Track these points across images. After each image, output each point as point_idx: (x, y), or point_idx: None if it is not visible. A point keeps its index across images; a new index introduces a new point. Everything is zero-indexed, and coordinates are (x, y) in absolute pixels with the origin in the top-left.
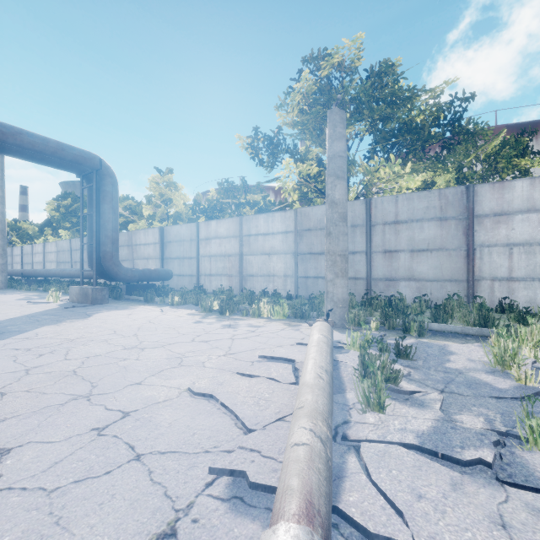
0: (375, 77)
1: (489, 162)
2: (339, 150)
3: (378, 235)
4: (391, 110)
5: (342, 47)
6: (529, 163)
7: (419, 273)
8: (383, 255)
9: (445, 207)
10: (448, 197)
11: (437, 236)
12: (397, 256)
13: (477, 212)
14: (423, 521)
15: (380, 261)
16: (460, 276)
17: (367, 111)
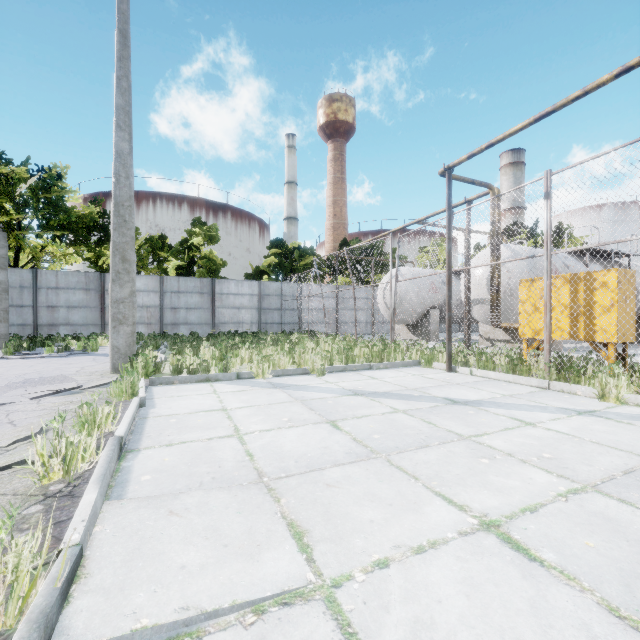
0: (44, 181)
1: (140, 251)
2: (3, 254)
3: (43, 295)
4: (55, 213)
5: (10, 168)
6: (166, 255)
7: (74, 321)
8: (47, 309)
9: (89, 283)
10: (91, 278)
11: (84, 299)
12: (58, 310)
13: (107, 288)
14: (12, 357)
15: (45, 313)
16: (98, 322)
17: (33, 211)
